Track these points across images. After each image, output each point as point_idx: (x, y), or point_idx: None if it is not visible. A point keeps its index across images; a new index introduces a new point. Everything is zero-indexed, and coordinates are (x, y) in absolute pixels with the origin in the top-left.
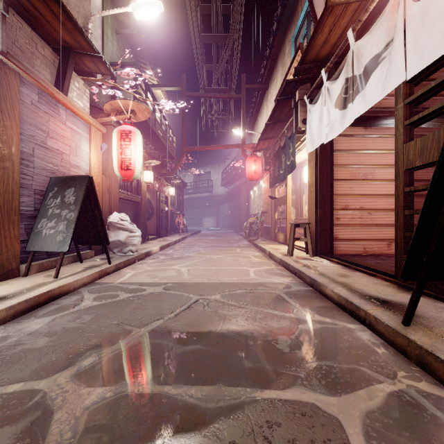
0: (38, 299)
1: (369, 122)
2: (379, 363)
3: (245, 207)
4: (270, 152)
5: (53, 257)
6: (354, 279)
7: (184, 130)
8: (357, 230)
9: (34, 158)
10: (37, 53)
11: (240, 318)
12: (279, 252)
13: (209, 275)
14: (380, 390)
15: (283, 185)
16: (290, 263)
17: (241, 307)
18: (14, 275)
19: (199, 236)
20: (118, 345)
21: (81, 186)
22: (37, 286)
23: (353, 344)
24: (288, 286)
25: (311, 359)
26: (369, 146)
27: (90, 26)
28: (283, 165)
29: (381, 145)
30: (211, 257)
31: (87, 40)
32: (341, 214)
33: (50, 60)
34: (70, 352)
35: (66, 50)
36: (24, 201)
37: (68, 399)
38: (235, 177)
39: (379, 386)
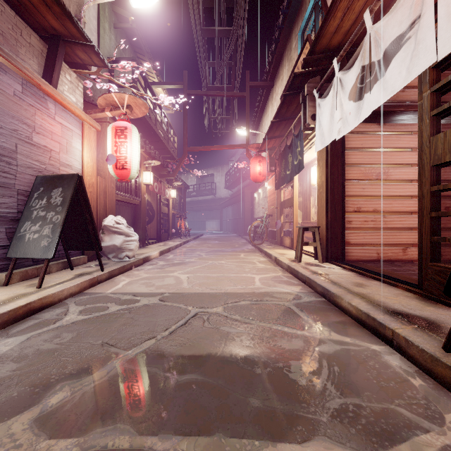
0: (14, 313)
1: (383, 118)
2: (418, 401)
3: (249, 210)
4: (275, 153)
5: (39, 264)
6: (372, 289)
7: (185, 129)
8: (370, 234)
9: (17, 155)
10: (22, 41)
11: (245, 336)
12: (286, 258)
13: (211, 284)
14: (428, 445)
15: (289, 187)
16: (299, 271)
17: (245, 323)
18: None
19: (201, 240)
20: (97, 374)
21: (69, 185)
22: (14, 298)
23: (382, 373)
24: (297, 296)
25: (334, 395)
26: (383, 143)
27: (83, 15)
28: (290, 165)
29: (396, 142)
30: (214, 263)
31: (77, 26)
32: (353, 217)
33: (38, 48)
34: (37, 385)
35: (55, 39)
36: (5, 202)
37: None
38: (239, 180)
39: (426, 438)
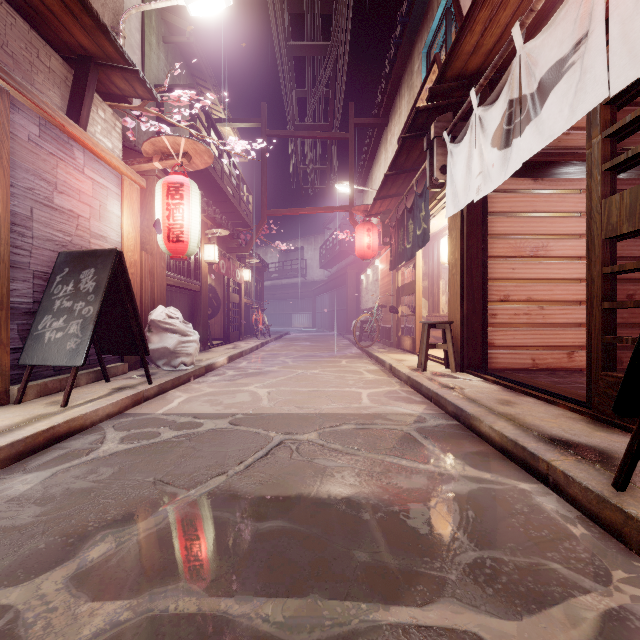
0: (32, 441)
1: (541, 170)
2: (578, 555)
3: (353, 299)
4: (390, 218)
5: (63, 374)
6: (523, 408)
7: (264, 185)
8: (523, 333)
9: (33, 223)
10: (38, 64)
11: (348, 472)
12: (405, 366)
13: (301, 401)
14: (588, 608)
15: (410, 266)
16: (422, 383)
17: (349, 454)
18: (1, 402)
19: (287, 341)
20: (150, 520)
21: (105, 265)
22: (32, 421)
23: (532, 519)
24: (420, 418)
25: (466, 547)
26: (540, 206)
27: (122, 27)
28: (410, 236)
29: (559, 205)
30: (304, 373)
31: (115, 45)
32: (499, 309)
33: (60, 75)
34: (71, 534)
35: (84, 61)
36: (17, 288)
37: (54, 626)
38: (339, 255)
39: (585, 600)
